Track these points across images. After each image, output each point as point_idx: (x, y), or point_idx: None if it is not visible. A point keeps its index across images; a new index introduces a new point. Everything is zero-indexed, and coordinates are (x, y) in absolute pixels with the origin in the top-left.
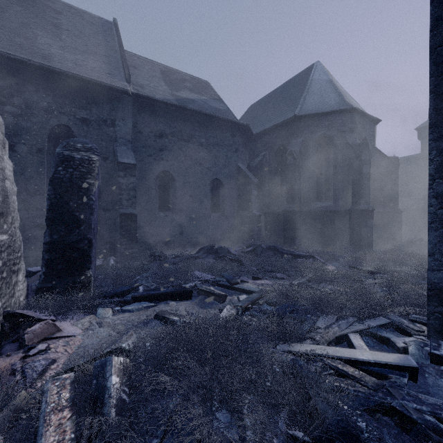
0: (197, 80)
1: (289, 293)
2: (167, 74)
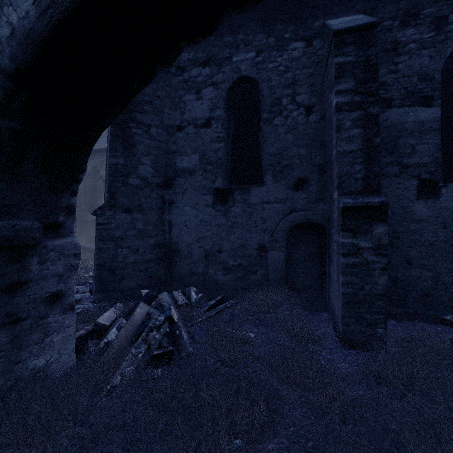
0: None
1: (85, 265)
2: None
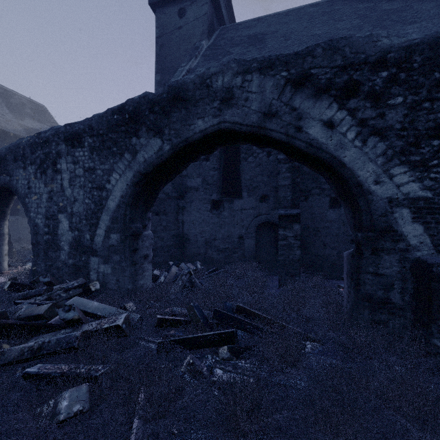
0: (35, 104)
1: None
2: (6, 97)
